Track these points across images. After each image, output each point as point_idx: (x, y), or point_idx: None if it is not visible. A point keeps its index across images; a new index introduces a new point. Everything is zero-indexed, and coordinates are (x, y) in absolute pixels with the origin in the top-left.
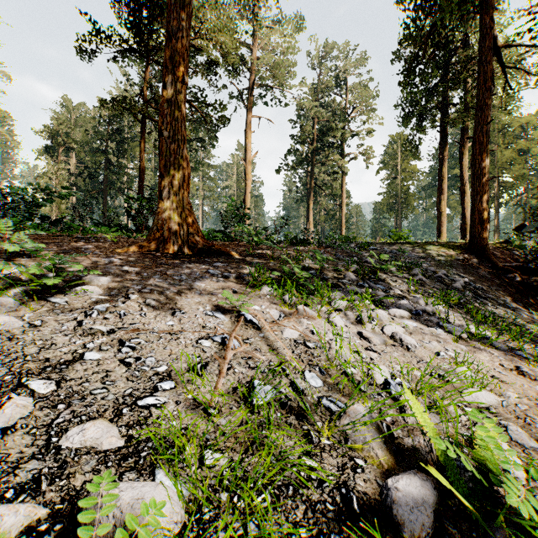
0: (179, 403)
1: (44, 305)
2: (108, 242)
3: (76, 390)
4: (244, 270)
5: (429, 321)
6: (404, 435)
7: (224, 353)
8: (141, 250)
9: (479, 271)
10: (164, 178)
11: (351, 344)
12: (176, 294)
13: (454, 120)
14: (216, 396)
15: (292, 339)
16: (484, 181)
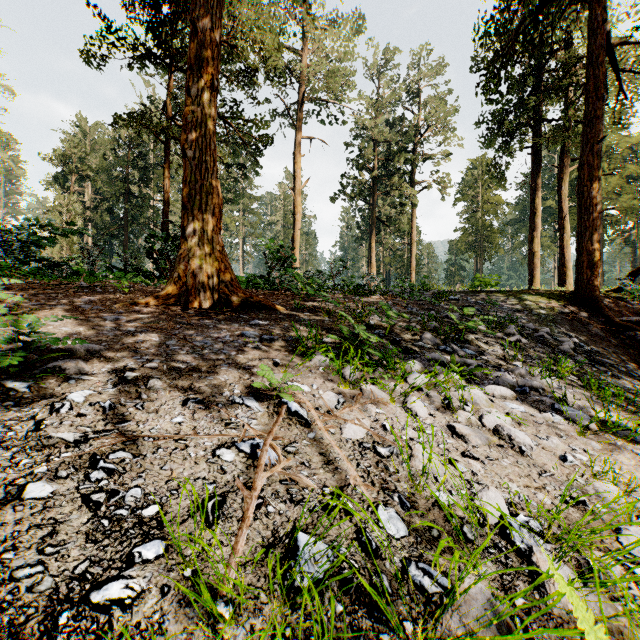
0: (167, 590)
1: None
2: (119, 292)
3: None
4: (290, 330)
5: (539, 403)
6: (552, 639)
7: (254, 473)
8: (158, 304)
9: (590, 328)
10: (188, 211)
11: (441, 446)
12: (195, 369)
13: (550, 139)
14: (227, 590)
15: (356, 440)
16: (594, 213)
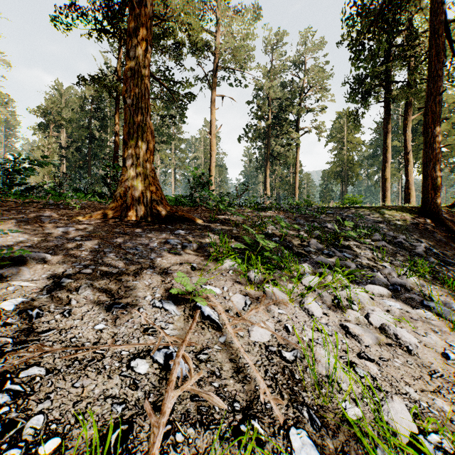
0: None
1: None
2: (76, 208)
3: None
4: (206, 238)
5: (410, 299)
6: None
7: (166, 388)
8: (103, 218)
9: (435, 235)
10: (127, 145)
11: (338, 347)
12: (124, 274)
13: (399, 95)
14: None
15: (263, 344)
16: (437, 148)
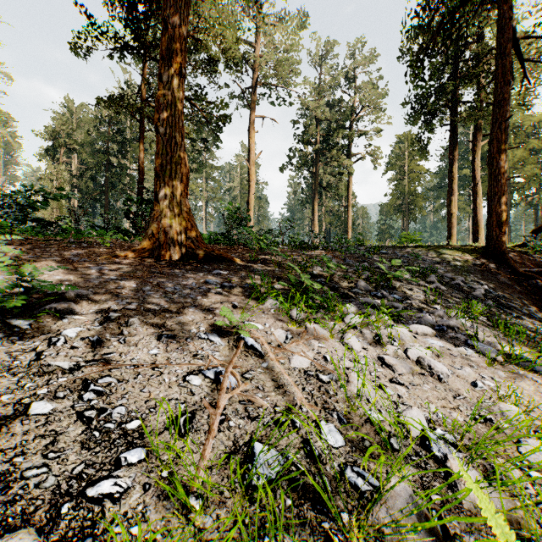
0: (148, 487)
1: (0, 330)
2: (102, 247)
3: (2, 472)
4: (246, 278)
5: (455, 339)
6: (462, 528)
7: (218, 395)
8: (135, 257)
9: (498, 278)
10: (160, 178)
11: (372, 374)
12: (167, 311)
13: (465, 118)
14: (198, 486)
15: (302, 369)
16: (502, 181)
